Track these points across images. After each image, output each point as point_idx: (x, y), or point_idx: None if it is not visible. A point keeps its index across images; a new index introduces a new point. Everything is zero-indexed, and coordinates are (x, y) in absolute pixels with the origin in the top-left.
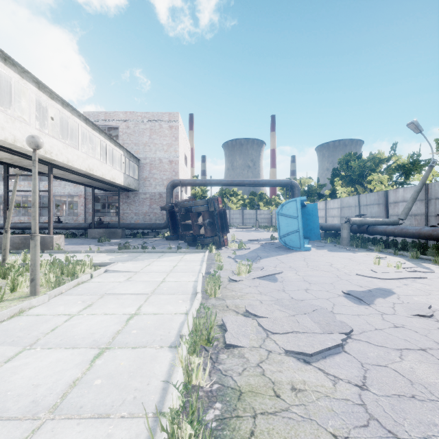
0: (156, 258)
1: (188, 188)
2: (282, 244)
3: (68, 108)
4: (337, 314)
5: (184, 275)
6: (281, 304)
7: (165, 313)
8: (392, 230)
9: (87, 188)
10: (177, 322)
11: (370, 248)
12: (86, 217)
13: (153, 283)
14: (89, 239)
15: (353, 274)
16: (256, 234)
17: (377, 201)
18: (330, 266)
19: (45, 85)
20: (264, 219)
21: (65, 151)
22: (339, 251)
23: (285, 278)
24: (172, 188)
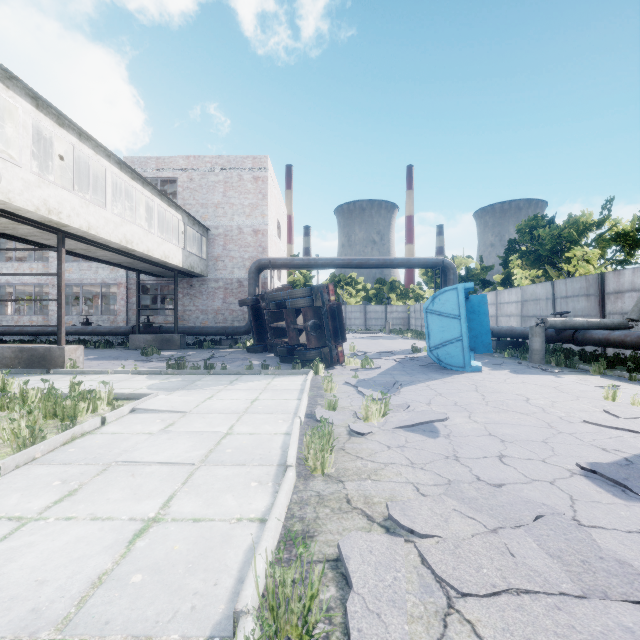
0: (226, 384)
1: (284, 273)
2: (431, 360)
3: (90, 142)
4: (592, 529)
5: (269, 419)
6: (460, 497)
7: (218, 519)
8: (621, 339)
9: (130, 273)
10: (238, 548)
11: (582, 368)
12: (129, 317)
13: (209, 438)
14: (131, 349)
15: (577, 421)
16: (388, 343)
17: (585, 290)
18: (527, 403)
19: (48, 102)
20: (397, 320)
21: (84, 212)
22: (530, 373)
23: (451, 427)
24: (257, 272)
